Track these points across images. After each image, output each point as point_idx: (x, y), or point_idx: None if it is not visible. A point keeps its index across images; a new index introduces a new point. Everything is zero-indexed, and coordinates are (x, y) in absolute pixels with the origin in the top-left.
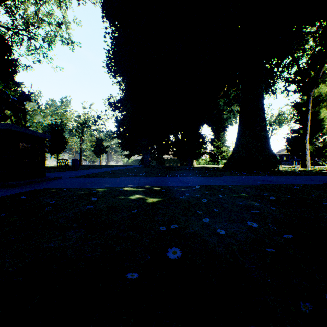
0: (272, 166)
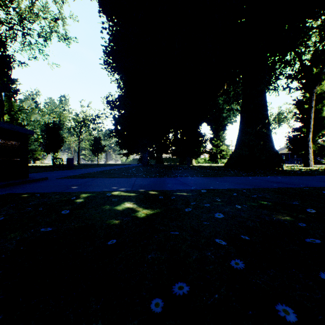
0: (276, 165)
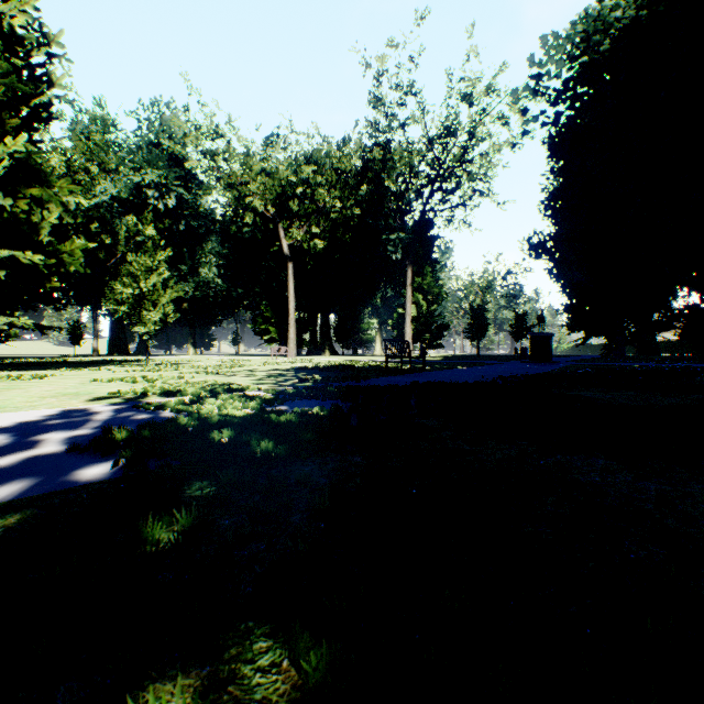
0: None
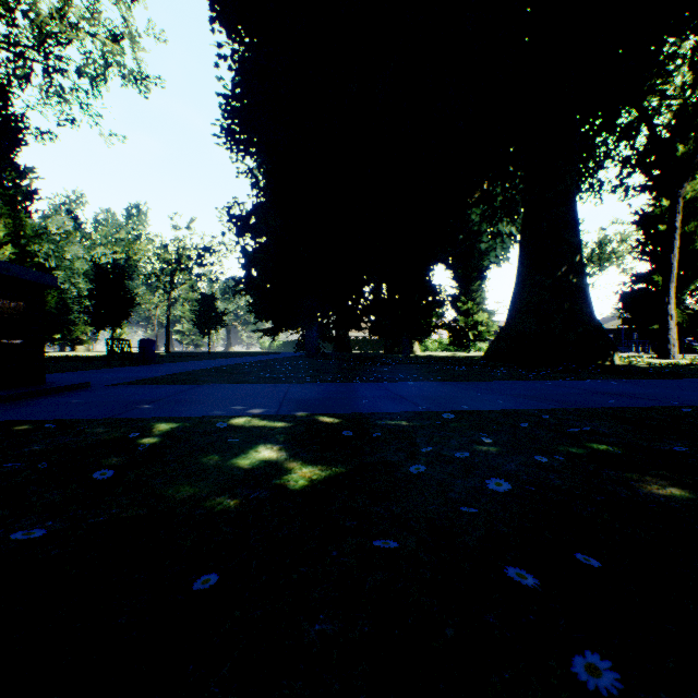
0: (598, 356)
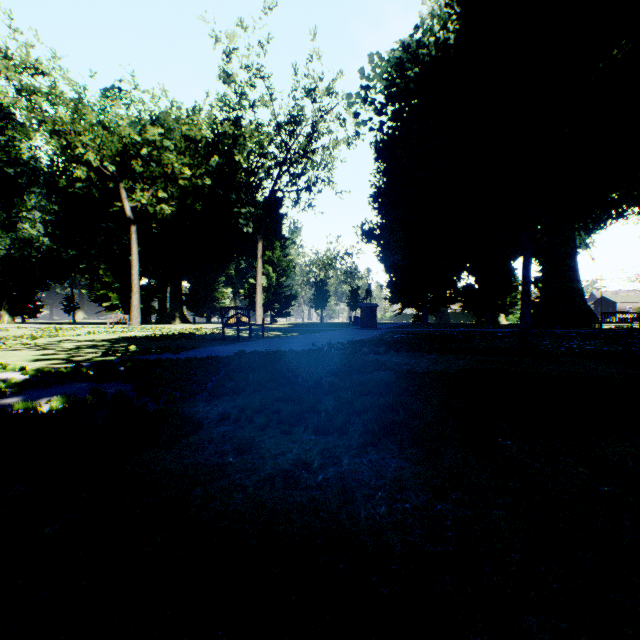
0: (582, 324)
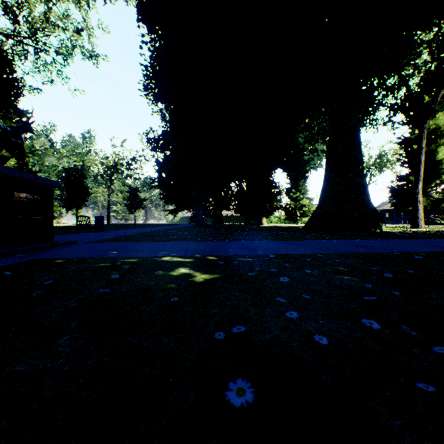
0: (372, 226)
